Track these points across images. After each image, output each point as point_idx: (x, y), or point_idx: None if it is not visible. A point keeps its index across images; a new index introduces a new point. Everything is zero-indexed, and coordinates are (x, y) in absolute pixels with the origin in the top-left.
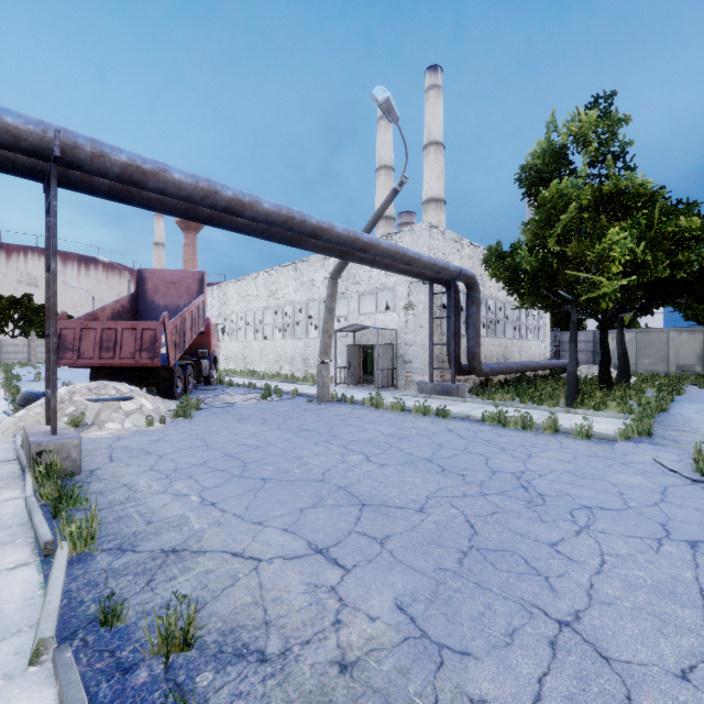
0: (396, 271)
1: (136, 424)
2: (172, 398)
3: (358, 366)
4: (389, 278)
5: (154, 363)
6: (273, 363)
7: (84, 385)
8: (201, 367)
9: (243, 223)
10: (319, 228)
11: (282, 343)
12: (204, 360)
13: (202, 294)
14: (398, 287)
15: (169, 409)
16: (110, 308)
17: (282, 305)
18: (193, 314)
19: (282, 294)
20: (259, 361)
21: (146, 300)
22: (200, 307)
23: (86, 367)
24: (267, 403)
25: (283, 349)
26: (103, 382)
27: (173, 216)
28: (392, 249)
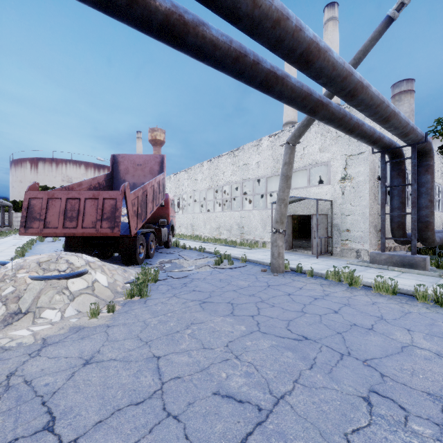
0: (359, 134)
1: (81, 309)
2: (135, 264)
3: (290, 234)
4: (323, 155)
5: (114, 233)
6: (214, 230)
7: (34, 258)
8: (161, 234)
9: (212, 40)
10: (315, 45)
11: (221, 215)
12: (163, 228)
13: (162, 173)
14: (333, 162)
15: (128, 281)
16: (87, 184)
17: (221, 185)
18: (154, 188)
19: (221, 176)
20: (203, 228)
21: (119, 179)
22: (160, 183)
23: (57, 236)
24: (222, 271)
25: (222, 219)
26: (60, 253)
27: (112, 12)
28: (379, 96)
